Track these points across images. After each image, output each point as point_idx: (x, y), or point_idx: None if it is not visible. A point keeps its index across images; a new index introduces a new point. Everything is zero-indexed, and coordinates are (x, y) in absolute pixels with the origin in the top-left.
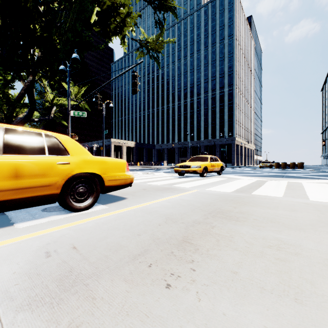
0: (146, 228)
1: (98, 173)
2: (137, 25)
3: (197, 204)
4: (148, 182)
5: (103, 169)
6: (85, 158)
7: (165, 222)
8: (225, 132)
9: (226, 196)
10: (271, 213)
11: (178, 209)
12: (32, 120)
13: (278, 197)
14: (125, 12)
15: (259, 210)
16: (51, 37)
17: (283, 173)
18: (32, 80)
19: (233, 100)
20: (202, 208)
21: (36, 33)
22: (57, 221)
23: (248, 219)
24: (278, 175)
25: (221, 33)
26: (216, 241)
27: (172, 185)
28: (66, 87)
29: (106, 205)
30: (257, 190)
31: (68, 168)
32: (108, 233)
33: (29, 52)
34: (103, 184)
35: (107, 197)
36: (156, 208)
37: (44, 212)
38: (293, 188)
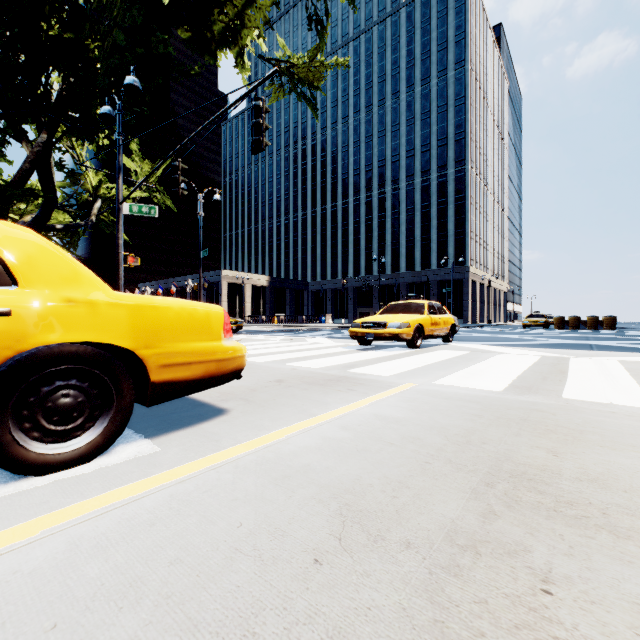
0: (260, 592)
1: (125, 346)
2: (269, 25)
3: (430, 436)
4: (291, 360)
5: (145, 333)
6: (79, 296)
7: (340, 541)
8: (450, 257)
9: (498, 405)
10: None
11: (376, 462)
12: (50, 228)
13: None
14: None
15: None
16: (81, 42)
17: (585, 340)
18: (47, 141)
19: (466, 192)
20: (453, 458)
21: (50, 37)
22: None
23: None
24: (576, 344)
25: (440, 57)
26: None
27: (348, 370)
28: (127, 163)
29: (159, 438)
30: (568, 385)
31: (4, 331)
32: None
33: (39, 80)
34: (147, 379)
35: (176, 408)
36: (305, 456)
37: None
38: None
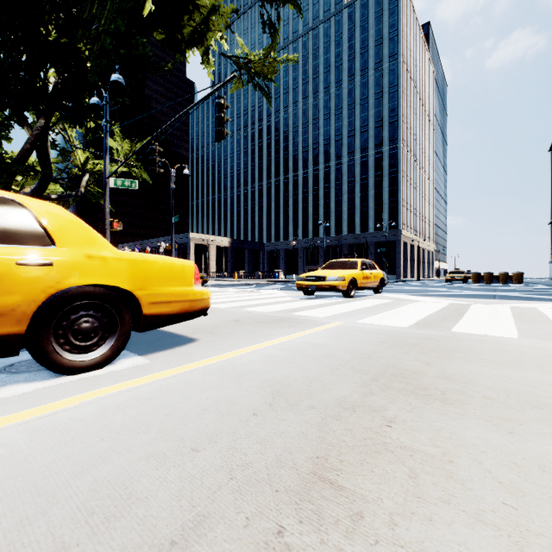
0: (220, 426)
1: (126, 288)
2: (230, 29)
3: (343, 354)
4: (247, 306)
5: (139, 280)
6: (95, 253)
7: (270, 406)
8: (385, 222)
9: (400, 336)
10: (517, 381)
11: (301, 368)
12: (46, 198)
13: (509, 339)
14: (210, 4)
15: (484, 371)
16: (74, 45)
17: (492, 292)
18: (44, 125)
19: (399, 167)
20: (356, 366)
21: (48, 40)
22: (11, 399)
23: (469, 396)
24: (483, 294)
25: (377, 51)
26: (409, 477)
27: (291, 313)
28: (110, 143)
29: (149, 356)
30: (459, 323)
31: (49, 276)
32: (114, 444)
33: (39, 75)
34: (140, 312)
35: (158, 338)
36: (252, 365)
37: (2, 374)
38: (529, 320)
